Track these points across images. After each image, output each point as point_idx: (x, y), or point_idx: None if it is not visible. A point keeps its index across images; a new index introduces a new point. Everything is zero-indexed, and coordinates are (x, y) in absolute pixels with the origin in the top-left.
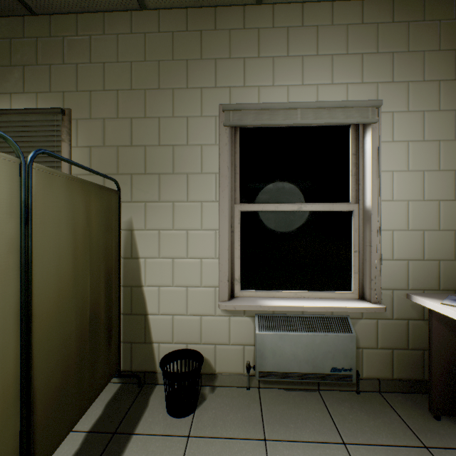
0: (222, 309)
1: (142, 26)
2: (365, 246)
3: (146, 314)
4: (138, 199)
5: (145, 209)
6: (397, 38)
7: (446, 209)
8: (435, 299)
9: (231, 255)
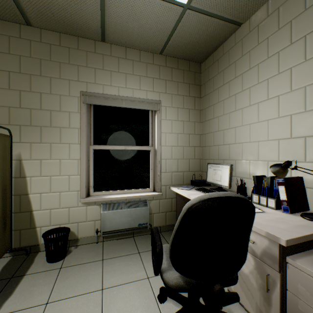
0: (82, 203)
1: (28, 35)
2: (155, 166)
3: (31, 211)
4: (25, 141)
5: (31, 147)
6: (168, 74)
7: (186, 150)
8: (177, 187)
9: (88, 173)
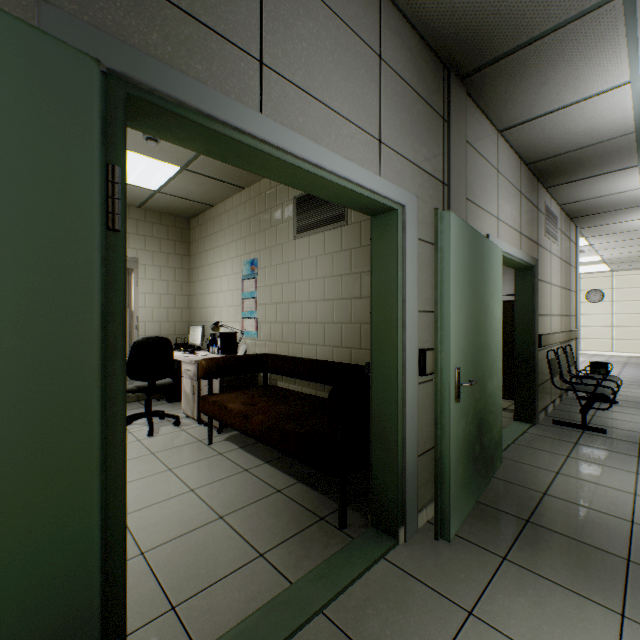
0: None
1: None
2: (132, 330)
3: None
4: None
5: None
6: (149, 229)
7: (172, 312)
8: None
9: None
